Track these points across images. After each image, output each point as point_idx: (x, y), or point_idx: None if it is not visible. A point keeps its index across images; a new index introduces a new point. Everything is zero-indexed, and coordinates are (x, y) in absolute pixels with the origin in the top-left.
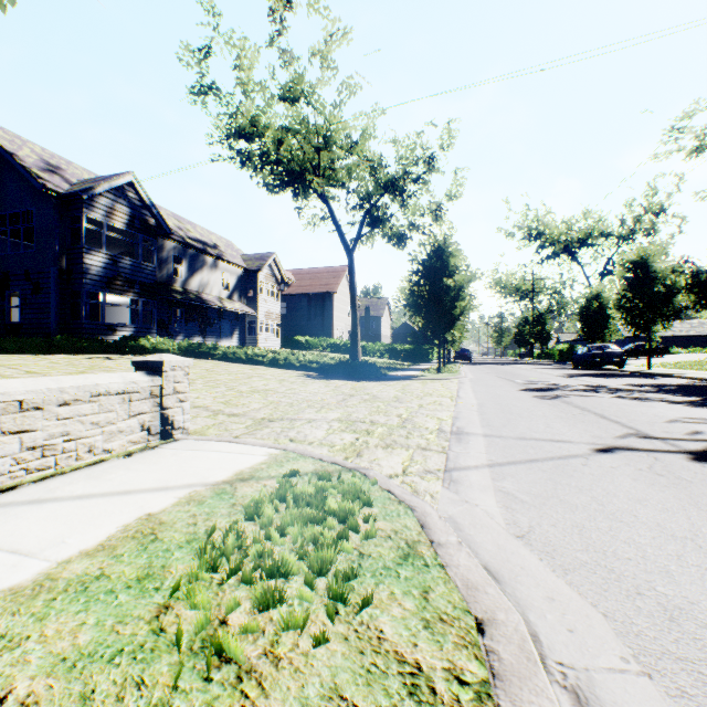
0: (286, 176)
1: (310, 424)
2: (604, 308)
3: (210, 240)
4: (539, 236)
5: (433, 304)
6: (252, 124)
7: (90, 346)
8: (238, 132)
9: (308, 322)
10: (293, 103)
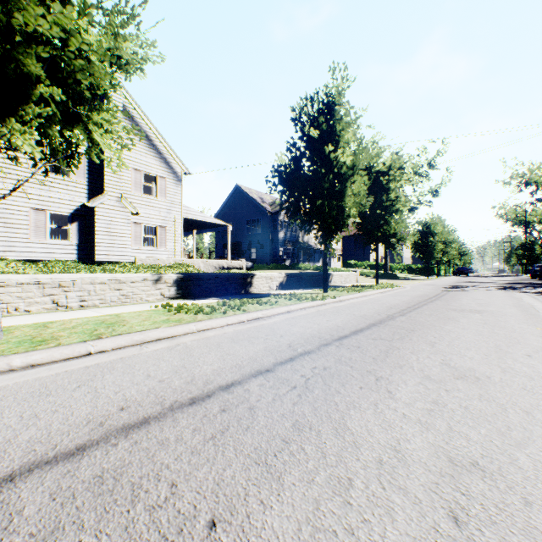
0: None
1: None
2: None
3: None
4: (529, 185)
5: (424, 248)
6: None
7: (283, 267)
8: None
9: (354, 251)
10: None
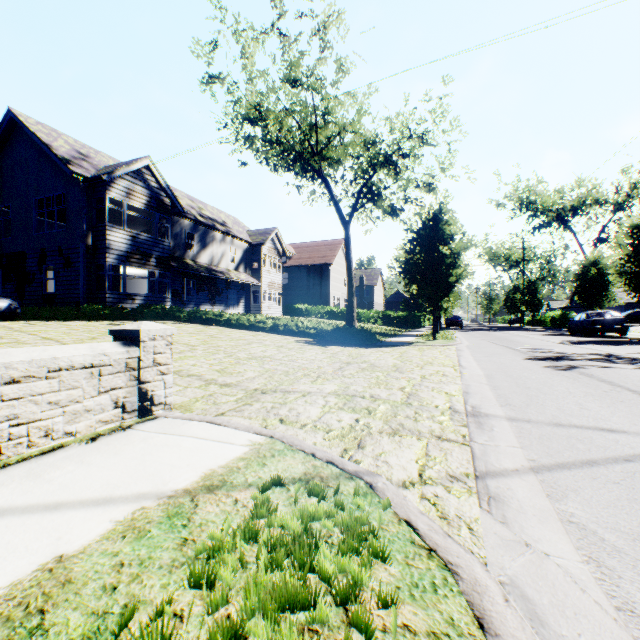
0: (287, 156)
1: (304, 399)
2: (603, 275)
3: (219, 217)
4: (531, 206)
5: (428, 271)
6: (255, 108)
7: (111, 313)
8: (243, 117)
9: (307, 291)
10: (292, 85)
